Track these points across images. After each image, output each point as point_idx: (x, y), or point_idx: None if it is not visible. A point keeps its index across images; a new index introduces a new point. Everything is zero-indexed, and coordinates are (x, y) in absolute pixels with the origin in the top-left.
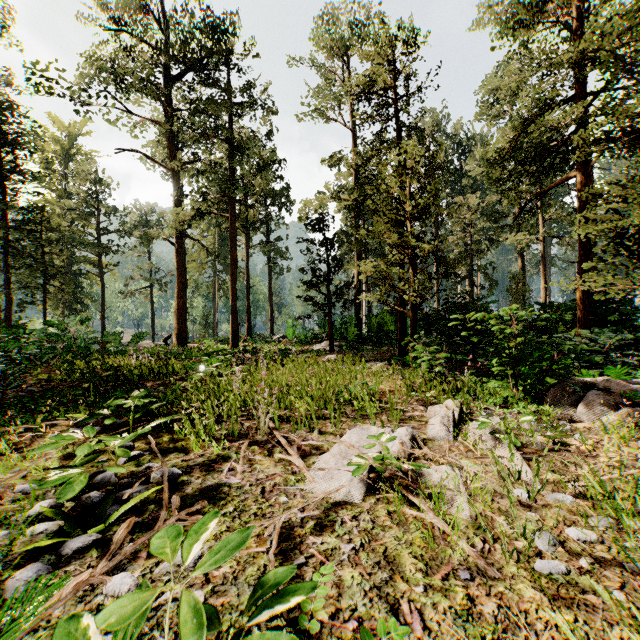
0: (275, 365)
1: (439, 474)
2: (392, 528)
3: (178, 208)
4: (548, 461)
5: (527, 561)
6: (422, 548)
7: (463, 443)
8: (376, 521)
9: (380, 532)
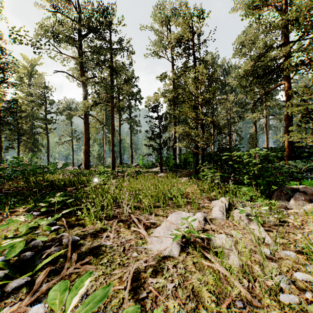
0: (133, 179)
1: (220, 239)
2: (196, 272)
3: (85, 100)
4: (278, 231)
5: (275, 294)
6: (213, 286)
7: (231, 221)
8: (187, 268)
9: (189, 275)
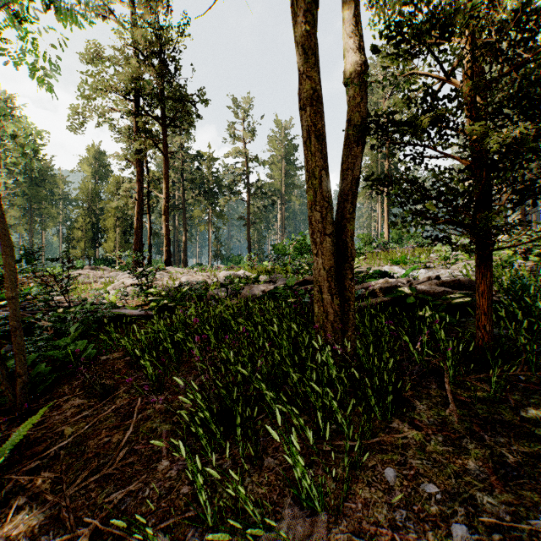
0: None
1: None
2: None
3: None
4: None
5: None
6: None
7: None
8: None
9: None
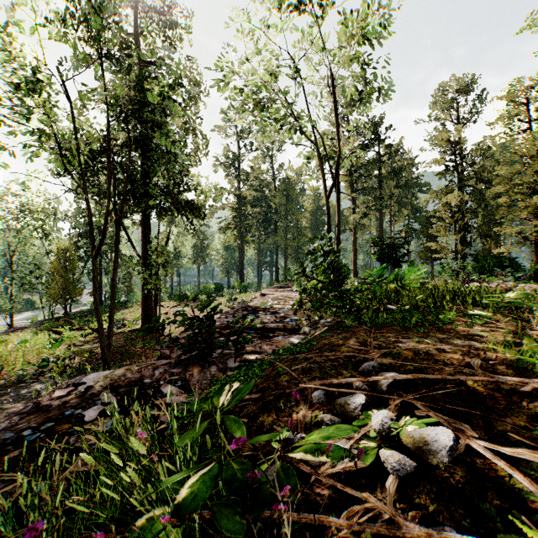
0: None
1: None
2: None
3: (354, 214)
4: None
5: None
6: None
7: None
8: None
9: None
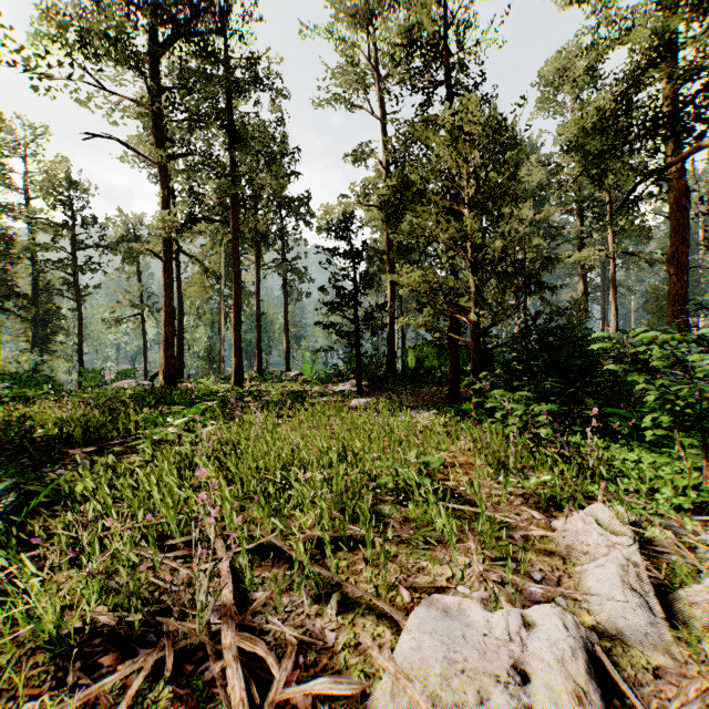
0: (275, 421)
1: None
2: None
3: (164, 211)
4: None
5: None
6: None
7: None
8: None
9: None
